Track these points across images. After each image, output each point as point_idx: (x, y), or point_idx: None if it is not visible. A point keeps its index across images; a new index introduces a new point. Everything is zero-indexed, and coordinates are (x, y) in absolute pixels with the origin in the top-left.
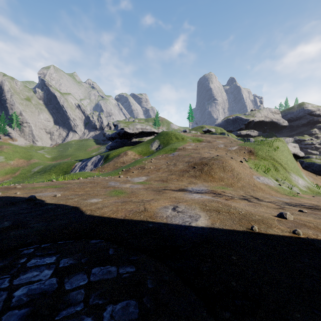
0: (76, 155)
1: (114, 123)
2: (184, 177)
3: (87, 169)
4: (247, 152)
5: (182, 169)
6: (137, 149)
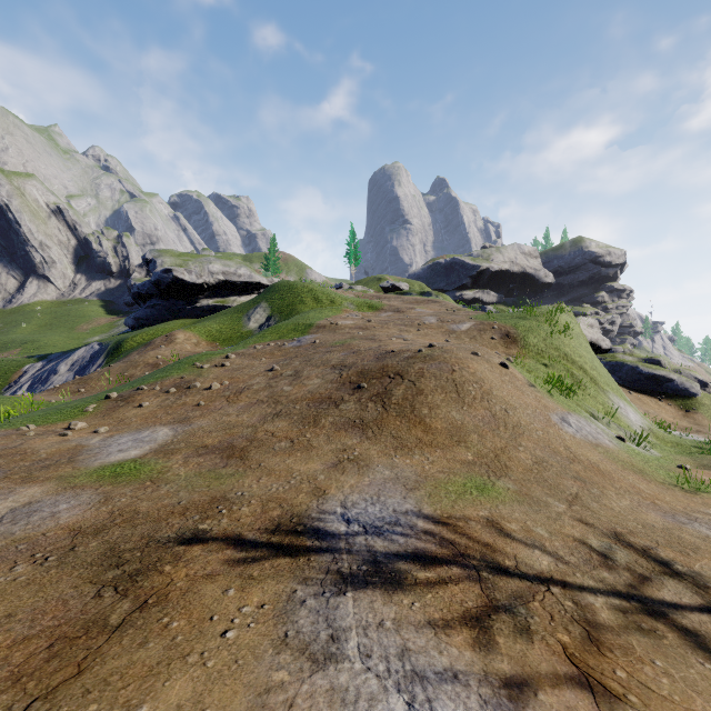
0: (41, 343)
1: (145, 254)
2: (320, 428)
3: (52, 383)
4: (500, 338)
5: (319, 392)
6: (207, 326)
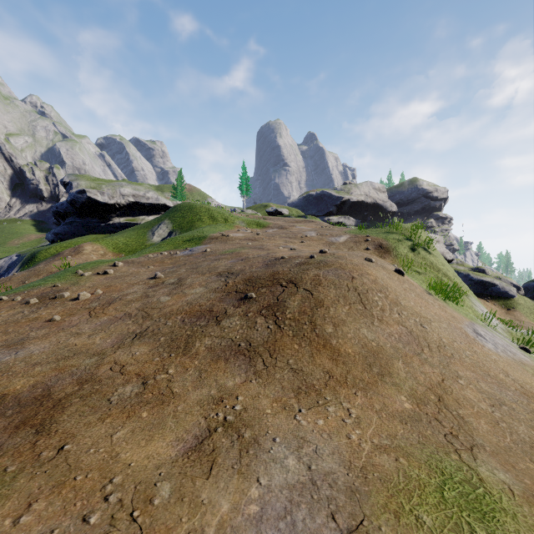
0: None
1: (63, 178)
2: (191, 356)
3: None
4: (374, 248)
5: (198, 304)
6: (114, 239)
